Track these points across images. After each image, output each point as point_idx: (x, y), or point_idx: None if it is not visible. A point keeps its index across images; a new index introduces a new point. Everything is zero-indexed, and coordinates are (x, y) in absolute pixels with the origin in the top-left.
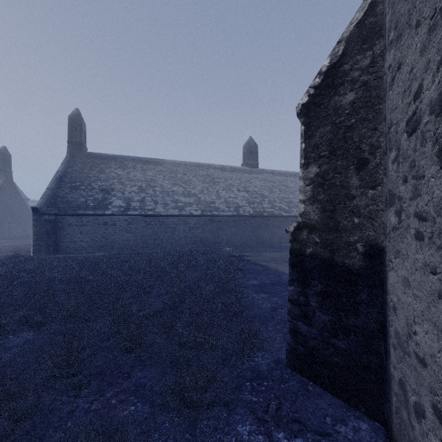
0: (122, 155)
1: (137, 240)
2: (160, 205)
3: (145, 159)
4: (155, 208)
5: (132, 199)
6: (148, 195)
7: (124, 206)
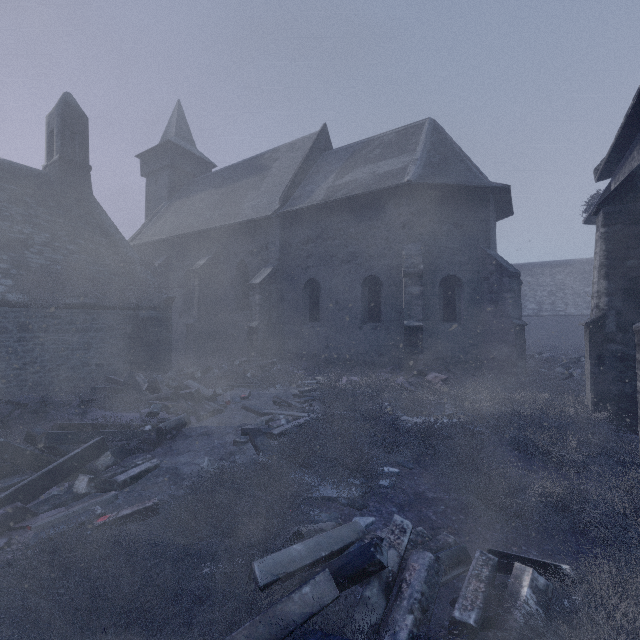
0: (529, 263)
1: (548, 335)
2: (571, 306)
3: (552, 263)
4: (565, 310)
5: (543, 302)
6: (558, 298)
7: (537, 309)
